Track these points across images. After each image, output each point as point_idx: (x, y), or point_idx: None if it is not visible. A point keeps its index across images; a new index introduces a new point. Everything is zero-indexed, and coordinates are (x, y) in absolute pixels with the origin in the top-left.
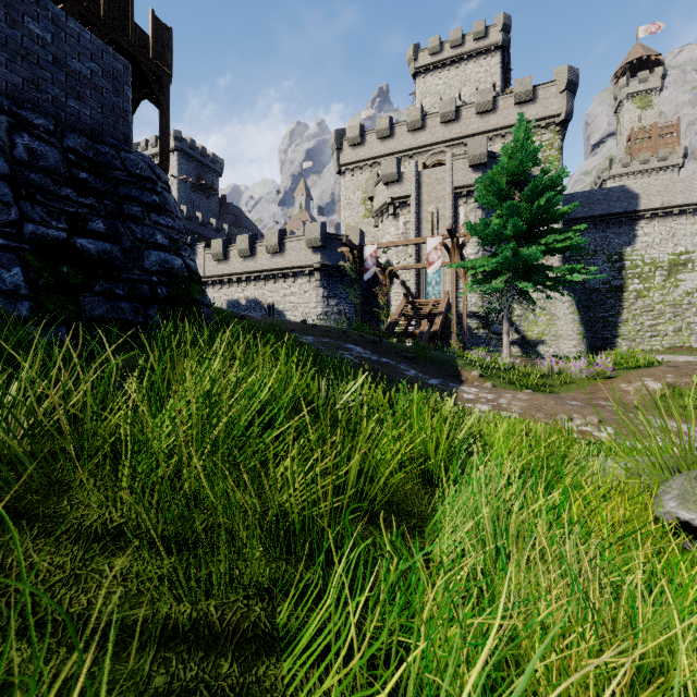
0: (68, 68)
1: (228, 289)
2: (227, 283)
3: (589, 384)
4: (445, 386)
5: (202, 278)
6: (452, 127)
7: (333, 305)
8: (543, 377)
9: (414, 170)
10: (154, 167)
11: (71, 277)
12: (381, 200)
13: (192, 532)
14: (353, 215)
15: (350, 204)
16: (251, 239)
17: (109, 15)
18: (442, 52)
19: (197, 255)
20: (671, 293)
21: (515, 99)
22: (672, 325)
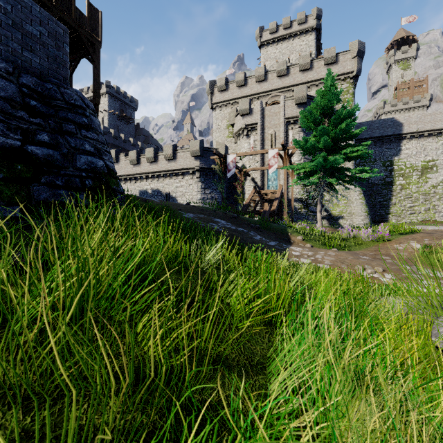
0: (23, 29)
1: (140, 183)
2: (139, 179)
3: (374, 245)
4: (280, 246)
5: (123, 176)
6: (284, 80)
7: (208, 193)
8: (344, 240)
9: (260, 107)
10: (84, 99)
11: (24, 172)
12: (239, 126)
13: (56, 387)
14: (221, 135)
15: (219, 128)
16: (154, 150)
17: (58, 1)
18: (278, 32)
19: (120, 161)
20: (423, 186)
21: (324, 62)
22: (423, 206)
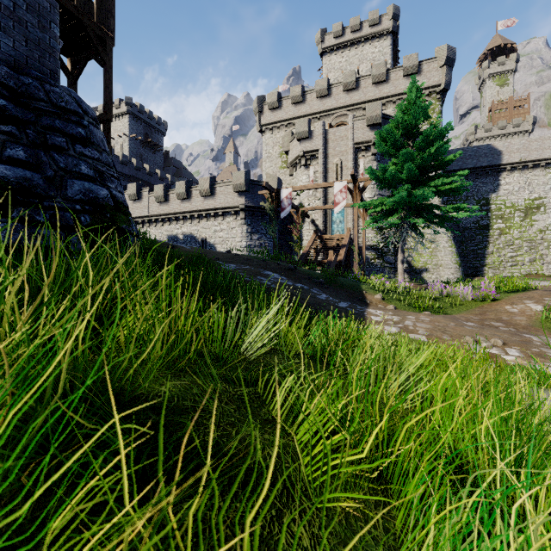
0: None
1: (168, 226)
2: (167, 221)
3: (477, 306)
4: (354, 308)
5: (146, 217)
6: (353, 95)
7: (255, 239)
8: (435, 299)
9: (322, 129)
10: (80, 102)
11: None
12: (295, 154)
13: None
14: (272, 166)
15: (269, 157)
16: (187, 184)
17: None
18: (344, 36)
19: (143, 198)
20: (527, 231)
21: (404, 72)
22: (528, 256)
